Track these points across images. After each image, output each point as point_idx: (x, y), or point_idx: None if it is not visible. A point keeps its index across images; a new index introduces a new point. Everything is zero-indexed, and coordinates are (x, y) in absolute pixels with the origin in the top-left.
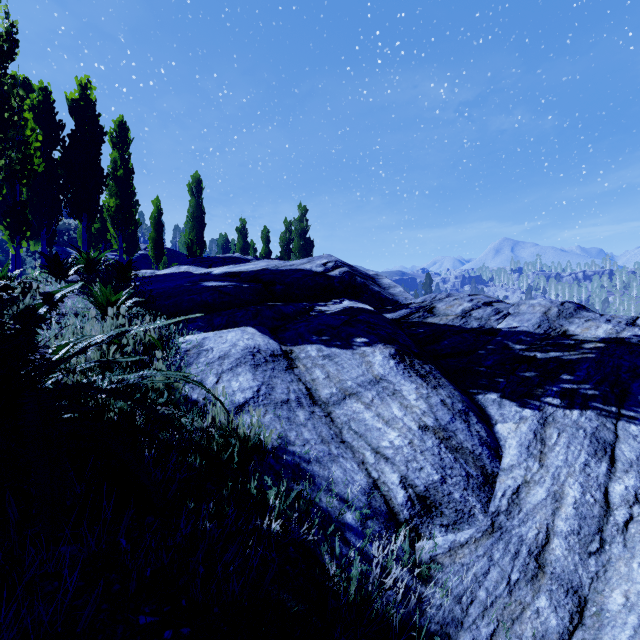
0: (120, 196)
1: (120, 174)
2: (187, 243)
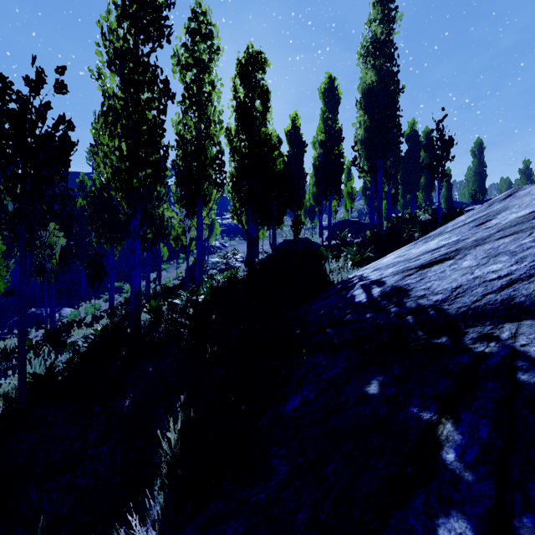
0: (426, 175)
1: (426, 162)
2: (470, 193)
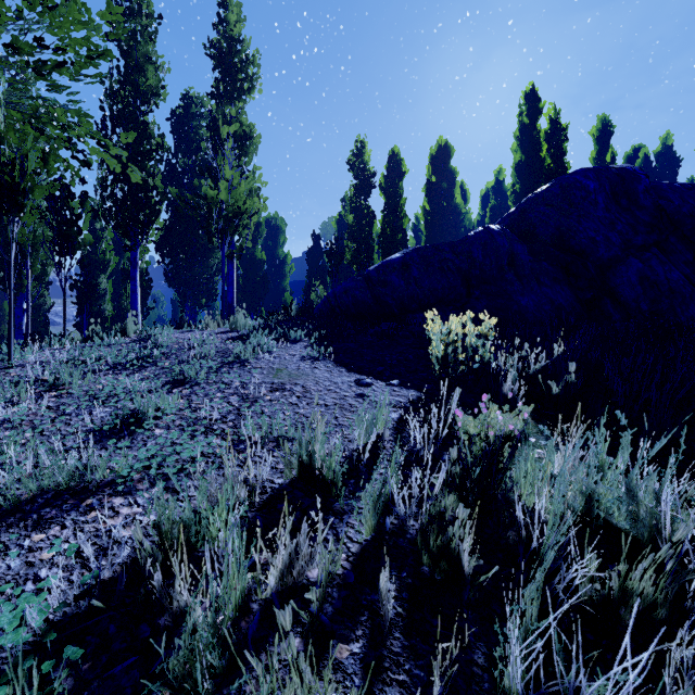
0: None
1: None
2: None
